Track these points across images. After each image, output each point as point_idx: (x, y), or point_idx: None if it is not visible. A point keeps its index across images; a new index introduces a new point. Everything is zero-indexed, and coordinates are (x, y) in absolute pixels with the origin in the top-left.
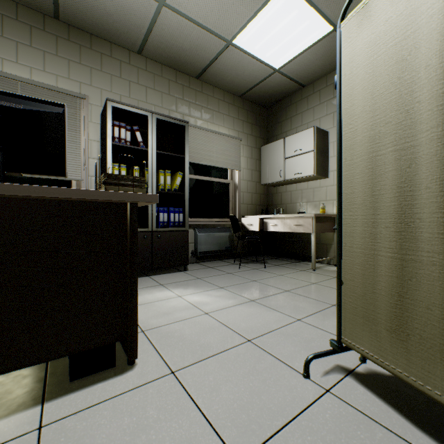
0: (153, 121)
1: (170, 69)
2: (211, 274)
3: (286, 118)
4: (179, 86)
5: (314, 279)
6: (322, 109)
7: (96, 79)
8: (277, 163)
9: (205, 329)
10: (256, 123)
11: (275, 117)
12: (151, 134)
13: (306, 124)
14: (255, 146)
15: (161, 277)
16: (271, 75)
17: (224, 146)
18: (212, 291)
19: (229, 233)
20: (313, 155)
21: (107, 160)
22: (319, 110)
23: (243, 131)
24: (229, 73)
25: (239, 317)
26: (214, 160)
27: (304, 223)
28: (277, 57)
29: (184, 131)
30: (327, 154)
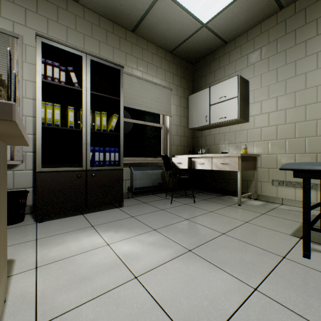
0: (87, 62)
1: (107, 20)
2: (145, 211)
3: (210, 72)
4: (116, 37)
5: (244, 216)
6: (243, 61)
7: (31, 20)
8: (203, 109)
9: (130, 317)
10: (184, 77)
11: (200, 72)
12: (85, 74)
13: (228, 76)
14: (183, 96)
15: (95, 216)
16: (199, 30)
17: (157, 94)
18: (145, 236)
19: (161, 170)
20: (237, 100)
21: (36, 97)
22: (240, 63)
23: (173, 82)
24: (161, 26)
25: (178, 285)
26: (148, 106)
27: (230, 161)
28: (206, 10)
29: (119, 76)
30: (248, 101)
